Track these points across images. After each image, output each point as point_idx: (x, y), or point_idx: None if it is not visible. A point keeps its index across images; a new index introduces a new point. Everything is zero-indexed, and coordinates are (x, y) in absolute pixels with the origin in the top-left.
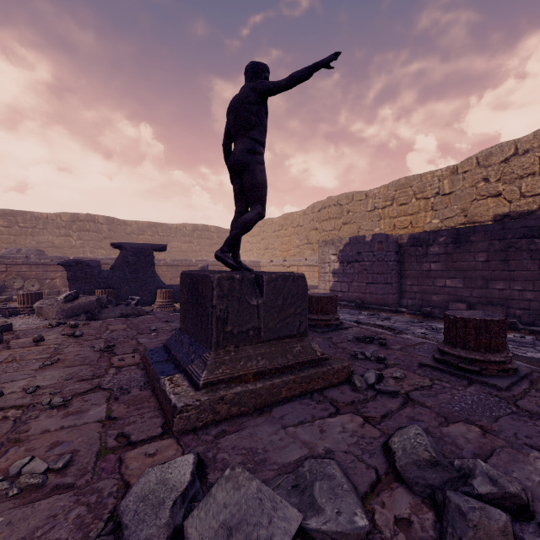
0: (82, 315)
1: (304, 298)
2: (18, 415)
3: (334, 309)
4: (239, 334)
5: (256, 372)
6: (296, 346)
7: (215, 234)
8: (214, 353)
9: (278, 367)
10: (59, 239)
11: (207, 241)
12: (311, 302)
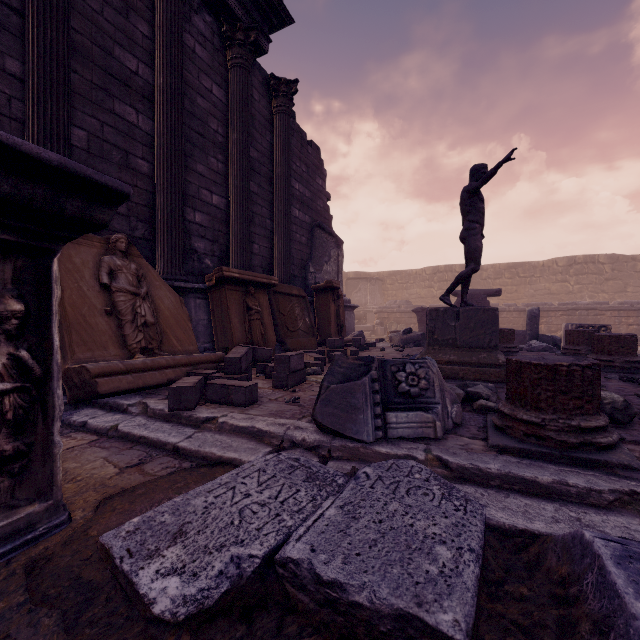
0: (411, 343)
1: (493, 324)
2: None
3: (623, 350)
4: (442, 341)
5: (446, 361)
6: (483, 354)
7: (607, 265)
8: (427, 348)
9: (462, 362)
10: (424, 290)
11: (593, 277)
12: (592, 341)
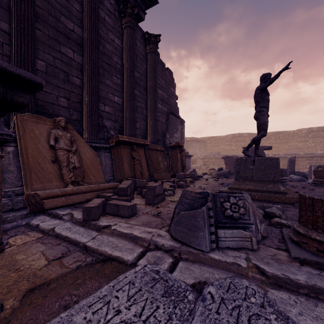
0: (222, 176)
1: (276, 167)
2: (196, 189)
3: None
4: (244, 177)
5: (247, 189)
6: (270, 185)
7: None
8: (235, 181)
9: (257, 190)
10: (227, 147)
11: (322, 139)
12: None
